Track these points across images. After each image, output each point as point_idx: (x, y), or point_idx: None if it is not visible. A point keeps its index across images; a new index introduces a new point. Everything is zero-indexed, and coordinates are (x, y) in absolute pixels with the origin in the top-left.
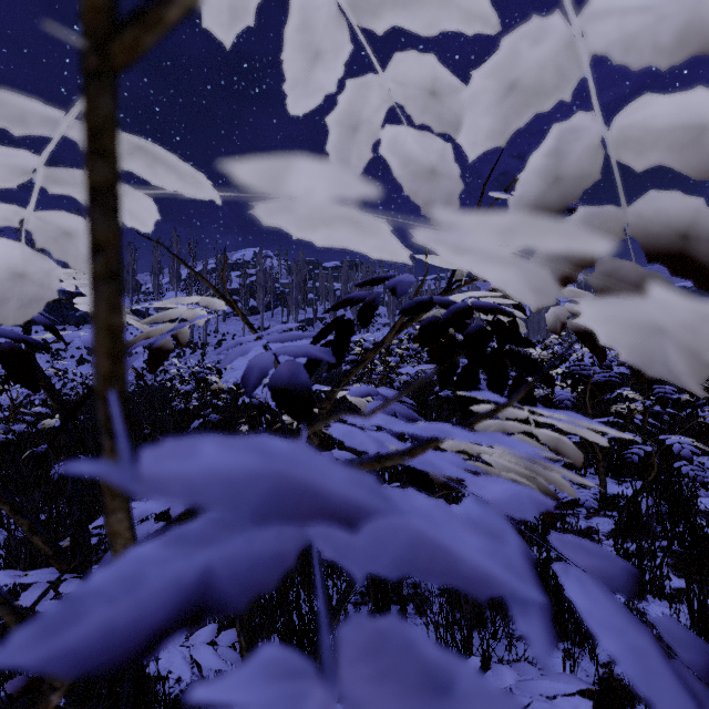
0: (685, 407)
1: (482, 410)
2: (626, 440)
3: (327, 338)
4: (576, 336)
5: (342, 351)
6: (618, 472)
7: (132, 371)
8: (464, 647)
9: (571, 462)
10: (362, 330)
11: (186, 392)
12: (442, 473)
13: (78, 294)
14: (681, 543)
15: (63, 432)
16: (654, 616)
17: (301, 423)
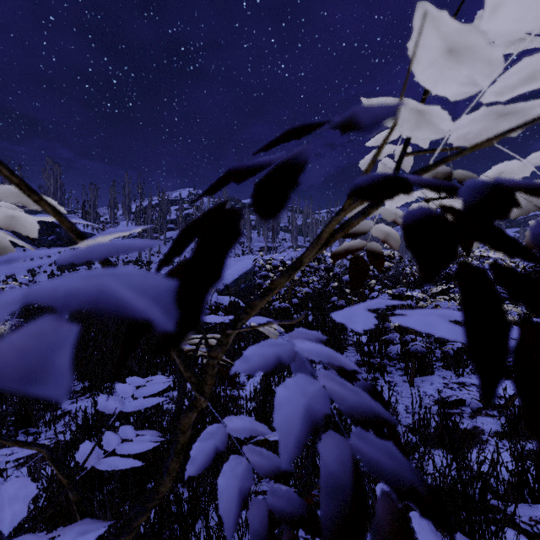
0: None
1: None
2: None
3: (244, 257)
4: None
5: (203, 293)
6: None
7: None
8: None
9: None
10: (272, 251)
11: None
12: None
13: (50, 222)
14: None
15: None
16: None
17: None
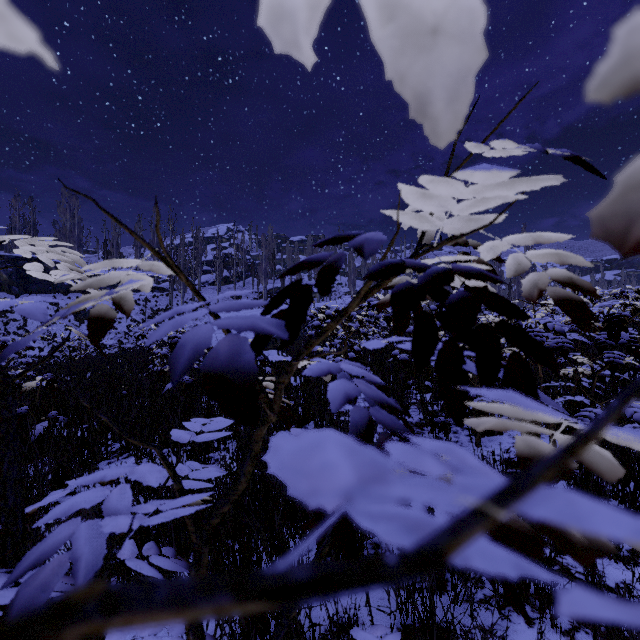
0: (623, 369)
1: (482, 405)
2: (573, 401)
3: None
4: (556, 304)
5: (297, 324)
6: (566, 432)
7: (116, 335)
8: (427, 617)
9: (598, 473)
10: (325, 298)
11: (162, 355)
12: (465, 564)
13: None
14: (632, 503)
15: (2, 407)
16: (611, 579)
17: (240, 421)
